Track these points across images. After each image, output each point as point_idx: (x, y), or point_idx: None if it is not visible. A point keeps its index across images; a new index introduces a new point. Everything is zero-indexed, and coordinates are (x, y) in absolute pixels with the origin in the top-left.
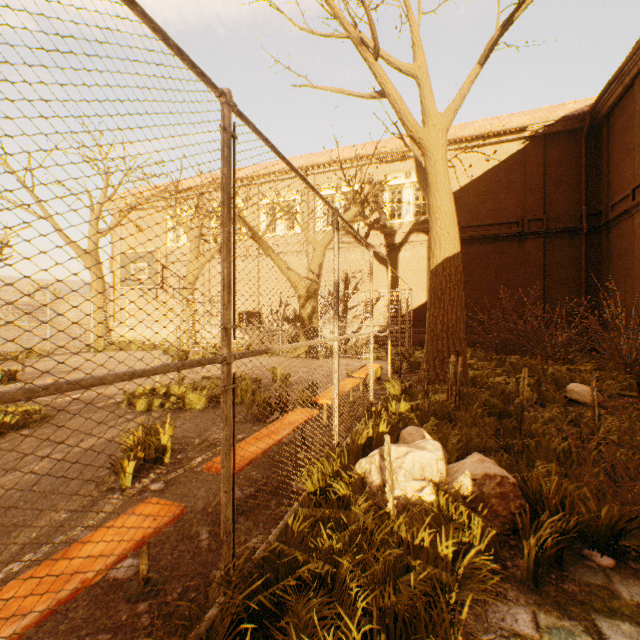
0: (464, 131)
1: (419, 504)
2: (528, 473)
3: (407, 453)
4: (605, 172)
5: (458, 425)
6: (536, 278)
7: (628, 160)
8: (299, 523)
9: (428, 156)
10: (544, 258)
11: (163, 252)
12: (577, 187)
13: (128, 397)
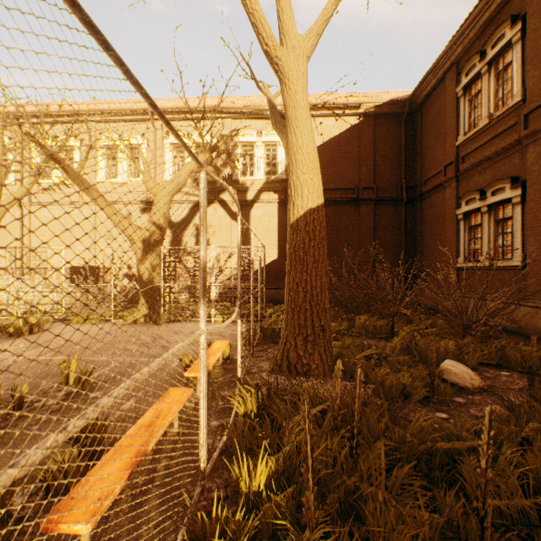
0: (310, 99)
1: None
2: None
3: None
4: (420, 152)
5: None
6: (368, 239)
7: (439, 142)
8: None
9: (287, 84)
10: (374, 222)
11: None
12: (399, 163)
13: None
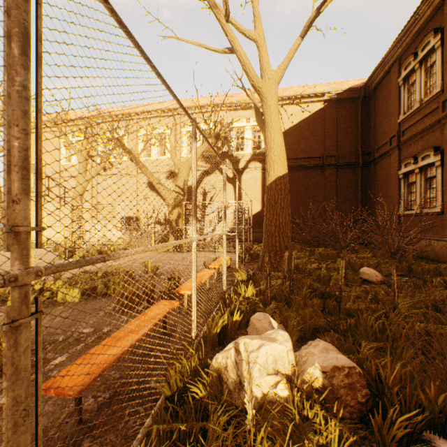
0: (286, 92)
1: (274, 401)
2: (359, 353)
3: (260, 346)
4: (373, 127)
5: (294, 307)
6: (331, 195)
7: (387, 119)
8: (152, 441)
9: (265, 101)
10: (336, 182)
11: (57, 168)
12: (356, 136)
13: (2, 294)
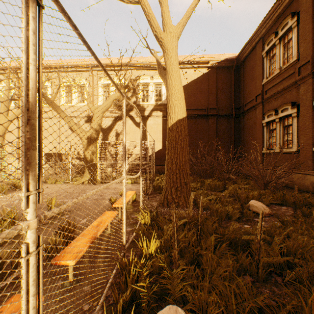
0: (180, 58)
1: None
2: None
3: None
4: (242, 88)
5: (208, 273)
6: (213, 137)
7: (253, 83)
8: None
9: (166, 52)
10: (217, 128)
11: None
12: (230, 94)
13: None
